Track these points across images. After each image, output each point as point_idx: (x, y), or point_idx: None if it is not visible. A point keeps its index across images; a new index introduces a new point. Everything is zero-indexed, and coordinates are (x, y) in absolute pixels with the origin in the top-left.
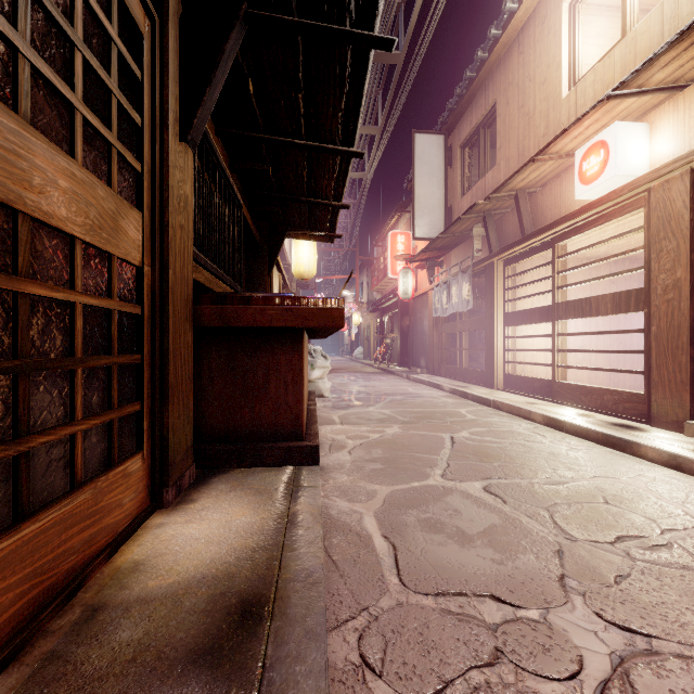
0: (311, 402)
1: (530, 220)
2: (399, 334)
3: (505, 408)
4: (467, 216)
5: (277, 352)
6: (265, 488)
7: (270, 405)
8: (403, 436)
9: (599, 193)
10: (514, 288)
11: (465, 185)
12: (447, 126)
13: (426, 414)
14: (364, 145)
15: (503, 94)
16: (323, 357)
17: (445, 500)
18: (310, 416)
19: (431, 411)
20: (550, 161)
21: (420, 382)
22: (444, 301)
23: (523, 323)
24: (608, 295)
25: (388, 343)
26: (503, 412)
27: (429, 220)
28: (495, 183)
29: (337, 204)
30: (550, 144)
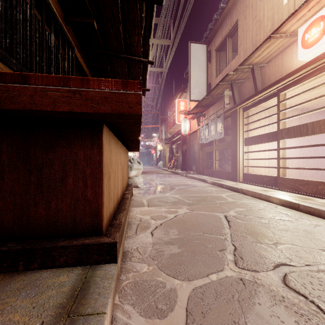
0: (127, 192)
1: (261, 82)
2: (181, 154)
3: (250, 193)
4: (222, 83)
5: (74, 146)
6: (26, 322)
7: (67, 199)
8: (191, 216)
9: (315, 54)
10: (249, 124)
11: (218, 71)
12: (208, 39)
13: (202, 198)
14: (163, 54)
15: (242, 14)
16: (138, 163)
17: (254, 308)
18: (121, 204)
19: (204, 196)
20: (278, 40)
21: (193, 178)
22: (206, 134)
23: (255, 143)
24: (322, 120)
25: (175, 158)
26: (248, 196)
27: (198, 90)
28: (237, 65)
29: (145, 60)
30: (283, 24)
